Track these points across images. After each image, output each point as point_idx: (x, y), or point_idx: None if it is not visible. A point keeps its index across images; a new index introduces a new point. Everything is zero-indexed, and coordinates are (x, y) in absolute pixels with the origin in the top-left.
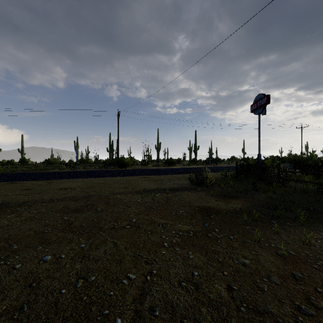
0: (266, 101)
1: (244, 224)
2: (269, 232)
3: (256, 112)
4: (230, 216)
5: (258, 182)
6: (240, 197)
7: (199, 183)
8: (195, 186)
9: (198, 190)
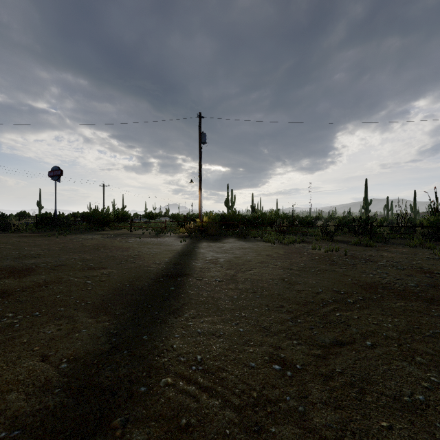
0: (60, 174)
1: (45, 237)
2: (55, 237)
3: (53, 178)
4: (38, 236)
5: (54, 229)
6: (42, 233)
7: (7, 229)
8: (1, 232)
9: (9, 232)
